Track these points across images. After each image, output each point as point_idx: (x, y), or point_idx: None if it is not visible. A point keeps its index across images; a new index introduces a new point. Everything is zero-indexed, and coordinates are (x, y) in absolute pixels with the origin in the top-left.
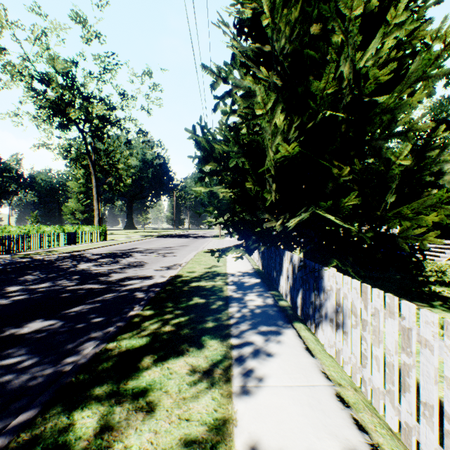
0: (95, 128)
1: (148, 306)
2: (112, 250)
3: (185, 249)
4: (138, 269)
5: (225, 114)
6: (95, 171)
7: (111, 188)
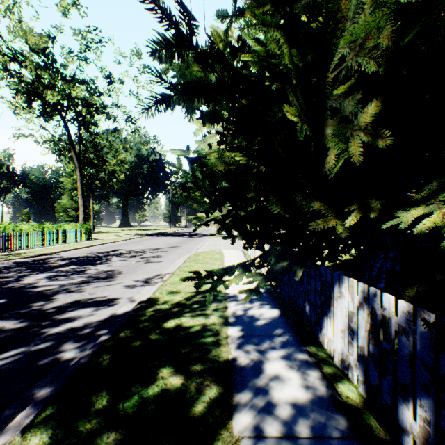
0: (78, 115)
1: (50, 406)
2: (88, 253)
3: (176, 252)
4: (101, 285)
5: (223, 20)
6: (79, 164)
7: (103, 184)
